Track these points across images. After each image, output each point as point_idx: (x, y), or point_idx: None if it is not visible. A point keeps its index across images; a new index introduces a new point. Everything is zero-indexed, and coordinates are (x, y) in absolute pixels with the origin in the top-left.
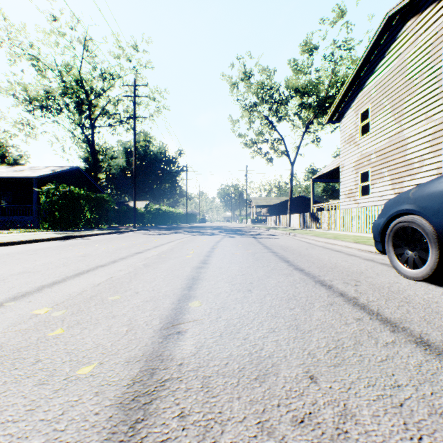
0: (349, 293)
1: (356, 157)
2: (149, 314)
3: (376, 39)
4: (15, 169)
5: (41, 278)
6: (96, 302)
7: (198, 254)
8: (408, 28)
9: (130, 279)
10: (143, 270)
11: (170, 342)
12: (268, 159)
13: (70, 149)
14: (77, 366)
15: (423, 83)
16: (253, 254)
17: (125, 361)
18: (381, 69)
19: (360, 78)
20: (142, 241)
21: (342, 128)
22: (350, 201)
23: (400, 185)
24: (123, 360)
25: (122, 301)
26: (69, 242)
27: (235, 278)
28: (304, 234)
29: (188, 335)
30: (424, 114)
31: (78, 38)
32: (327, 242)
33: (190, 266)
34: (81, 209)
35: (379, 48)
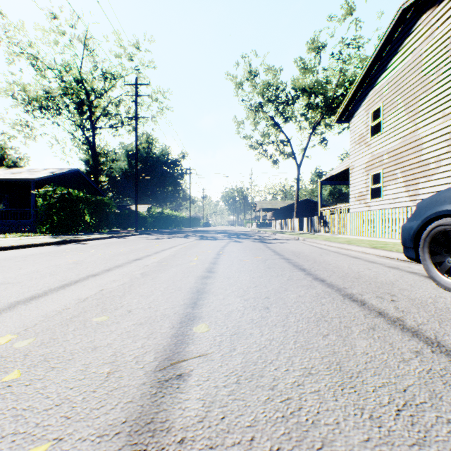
0: (389, 311)
1: (366, 158)
2: (141, 345)
3: (388, 33)
4: (13, 171)
5: (18, 291)
6: (76, 326)
7: (202, 261)
8: (423, 21)
9: (123, 293)
10: (140, 280)
11: (167, 394)
12: (274, 161)
13: (70, 151)
14: (20, 446)
15: (440, 79)
16: (264, 261)
17: (97, 435)
18: (393, 65)
19: (371, 76)
20: (143, 246)
21: (352, 128)
22: (360, 204)
23: (415, 187)
24: (94, 433)
25: (109, 324)
26: (64, 247)
27: (247, 291)
28: (314, 238)
29: (193, 381)
30: (441, 112)
31: (78, 36)
32: (341, 247)
33: (193, 276)
34: (80, 212)
35: (392, 43)
